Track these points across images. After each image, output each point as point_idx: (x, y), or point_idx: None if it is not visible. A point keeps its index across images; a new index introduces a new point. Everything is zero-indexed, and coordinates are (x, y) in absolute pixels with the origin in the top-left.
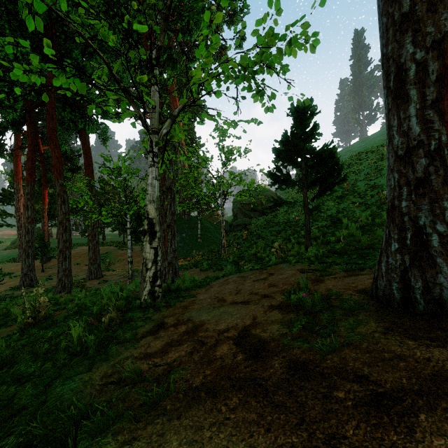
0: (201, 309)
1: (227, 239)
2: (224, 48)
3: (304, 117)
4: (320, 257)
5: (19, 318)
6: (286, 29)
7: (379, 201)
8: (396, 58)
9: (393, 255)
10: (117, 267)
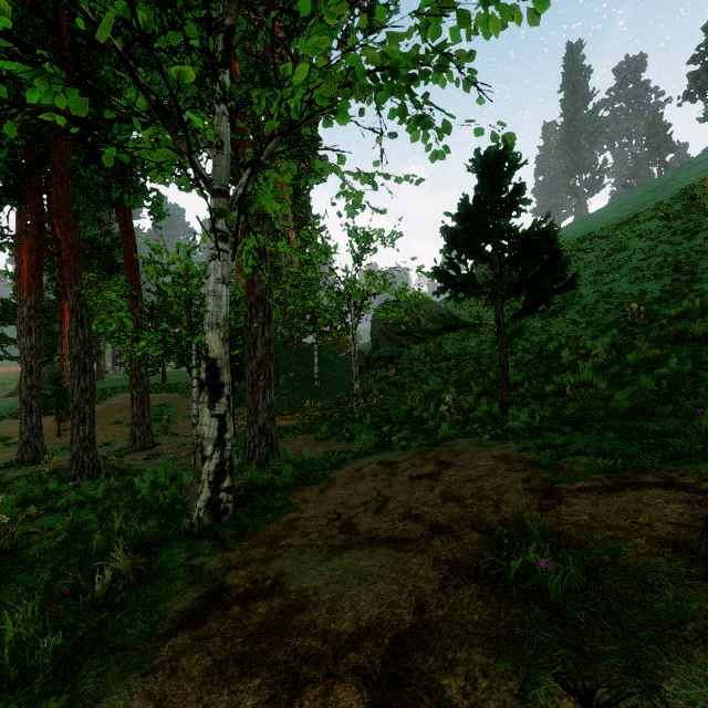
0: (306, 552)
1: (363, 382)
2: None
3: (498, 172)
4: (537, 429)
5: None
6: None
7: (622, 320)
8: None
9: None
10: (180, 429)
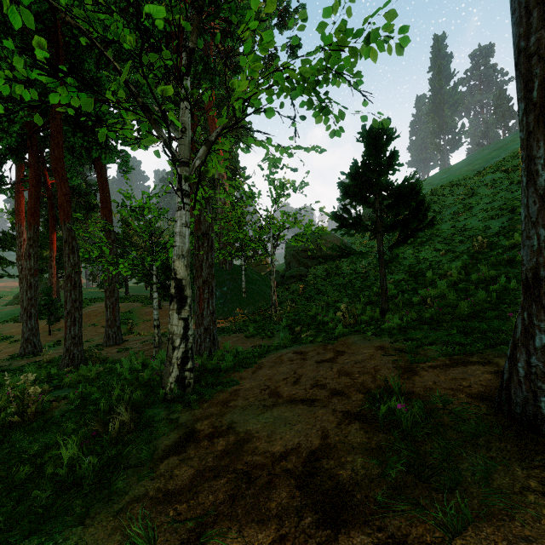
0: (247, 409)
1: (279, 294)
2: (274, 58)
3: (379, 143)
4: (405, 328)
5: (2, 413)
6: (364, 21)
7: (471, 248)
8: (544, 54)
9: (538, 354)
10: (141, 330)
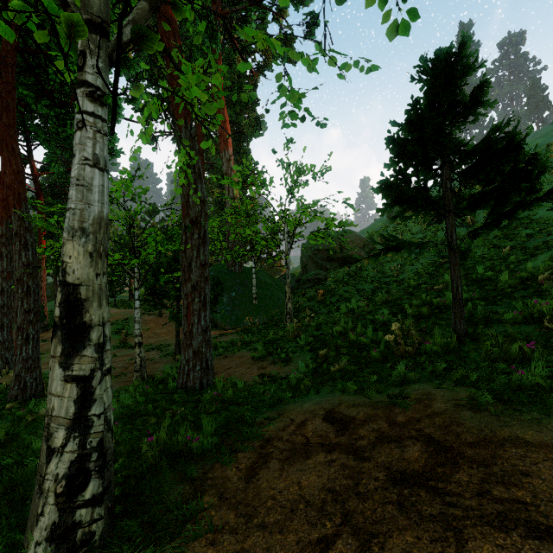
0: None
1: (294, 300)
2: (289, 39)
3: (455, 70)
4: None
5: None
6: None
7: (552, 243)
8: None
9: None
10: None
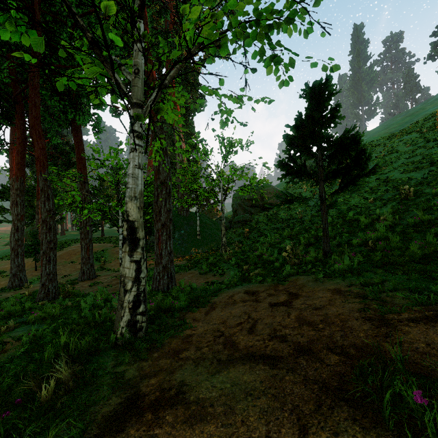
0: (200, 364)
1: (227, 236)
2: None
3: (322, 97)
4: (356, 270)
5: None
6: None
7: (397, 196)
8: None
9: None
10: (112, 266)
